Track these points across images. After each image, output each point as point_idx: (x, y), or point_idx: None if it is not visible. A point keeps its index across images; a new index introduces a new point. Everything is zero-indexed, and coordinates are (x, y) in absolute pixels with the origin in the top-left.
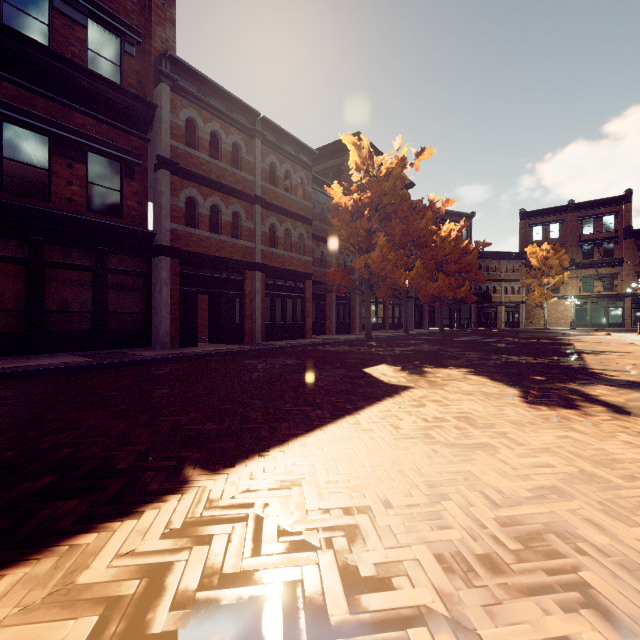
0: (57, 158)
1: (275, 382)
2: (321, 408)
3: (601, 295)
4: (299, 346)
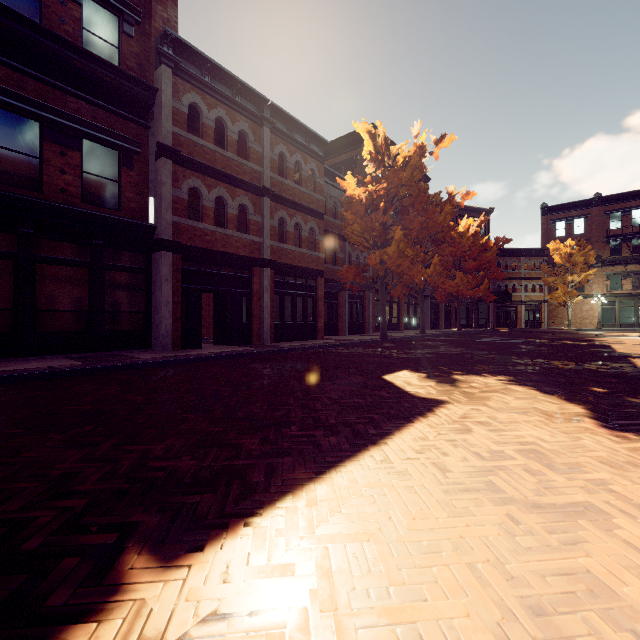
0: (49, 145)
1: (280, 393)
2: (336, 433)
3: (630, 293)
4: (310, 348)
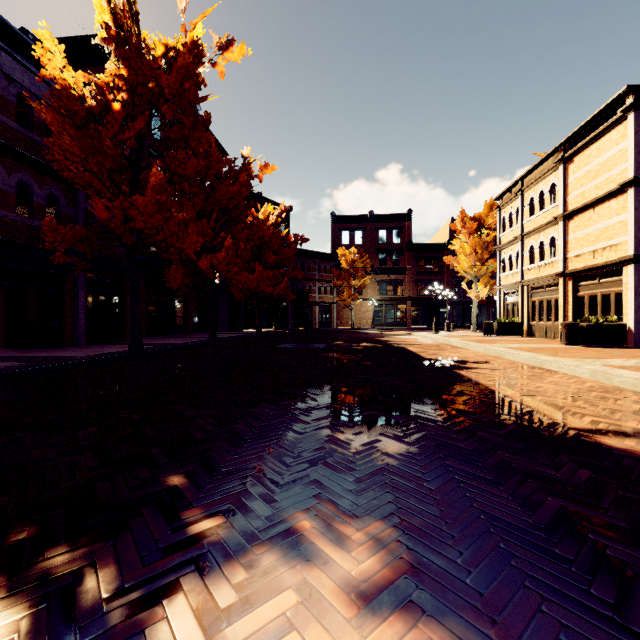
0: None
1: None
2: None
3: (392, 298)
4: None
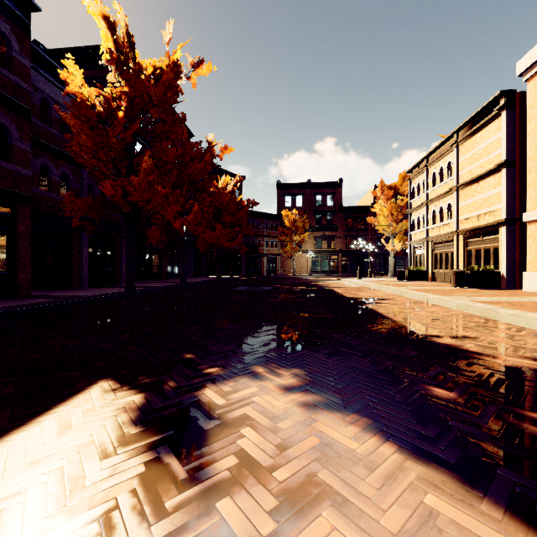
0: None
1: None
2: None
3: (326, 251)
4: None
